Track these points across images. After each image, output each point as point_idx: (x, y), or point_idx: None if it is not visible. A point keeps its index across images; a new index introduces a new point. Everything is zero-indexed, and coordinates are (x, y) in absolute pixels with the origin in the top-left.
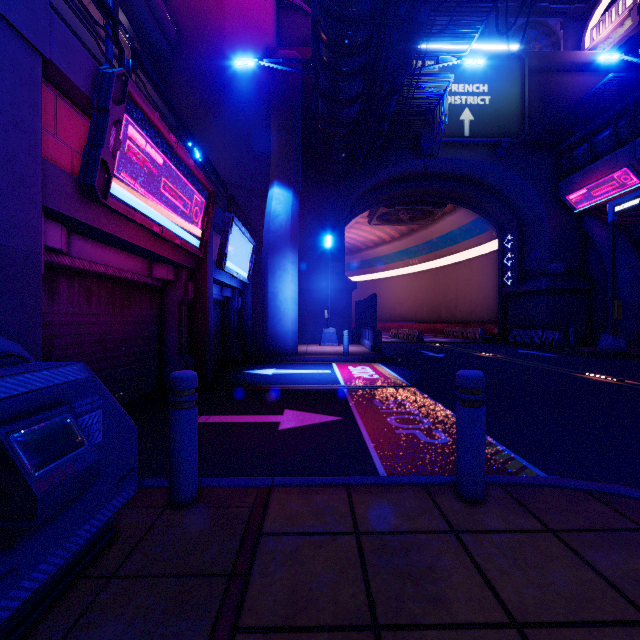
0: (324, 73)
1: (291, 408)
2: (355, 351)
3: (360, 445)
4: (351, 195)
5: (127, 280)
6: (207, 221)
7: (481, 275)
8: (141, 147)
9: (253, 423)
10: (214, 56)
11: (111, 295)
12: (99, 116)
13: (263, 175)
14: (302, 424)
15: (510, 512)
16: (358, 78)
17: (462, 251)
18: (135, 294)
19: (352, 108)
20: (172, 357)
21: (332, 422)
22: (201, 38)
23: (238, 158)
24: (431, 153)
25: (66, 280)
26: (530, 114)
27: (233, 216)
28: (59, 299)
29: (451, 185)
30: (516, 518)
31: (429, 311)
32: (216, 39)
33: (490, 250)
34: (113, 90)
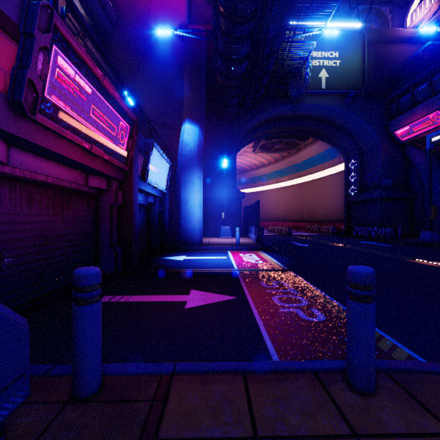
0: (222, 38)
1: (196, 288)
2: (244, 242)
3: (252, 323)
4: (241, 130)
5: (66, 188)
6: (132, 143)
7: (332, 188)
8: (70, 75)
9: (165, 302)
10: (143, 30)
11: (51, 199)
12: (26, 41)
13: (178, 116)
14: (204, 303)
15: (405, 407)
16: (247, 41)
17: (319, 171)
18: (73, 199)
19: (242, 65)
20: (105, 248)
21: (228, 301)
22: (133, 17)
23: (160, 104)
24: (299, 100)
25: (8, 186)
26: (368, 73)
27: (153, 141)
28: (1, 202)
29: (312, 124)
30: (413, 415)
31: (295, 213)
32: (144, 18)
33: (339, 170)
34: (38, 18)
